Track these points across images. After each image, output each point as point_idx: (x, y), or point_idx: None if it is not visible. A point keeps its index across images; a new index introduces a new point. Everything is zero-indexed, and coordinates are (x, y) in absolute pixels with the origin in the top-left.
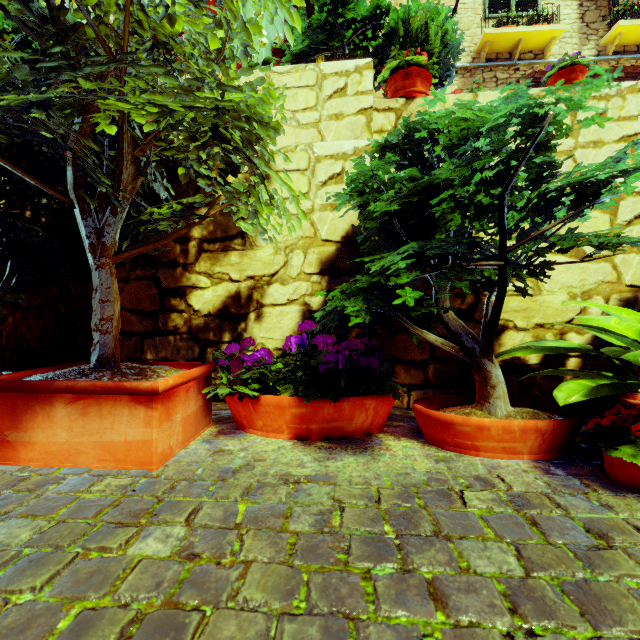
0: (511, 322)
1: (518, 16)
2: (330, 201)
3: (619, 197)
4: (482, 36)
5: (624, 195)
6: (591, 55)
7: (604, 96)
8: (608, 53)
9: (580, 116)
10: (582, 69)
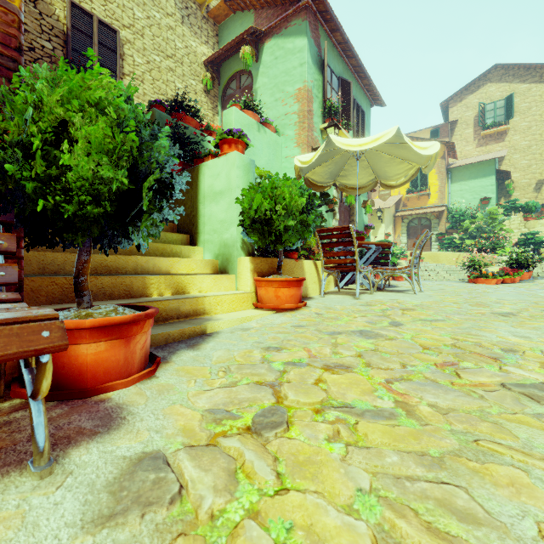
0: (543, 253)
1: None
2: (513, 238)
3: None
4: None
5: None
6: None
7: None
8: None
9: None
10: None
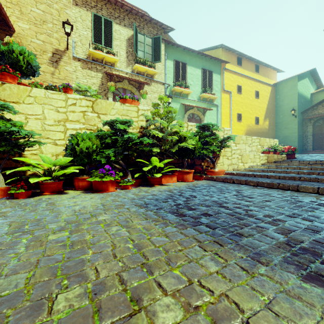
0: None
1: (105, 47)
2: None
3: (67, 129)
4: (88, 50)
5: (68, 129)
6: (130, 71)
7: (76, 98)
8: (135, 72)
9: (69, 103)
10: (70, 89)
